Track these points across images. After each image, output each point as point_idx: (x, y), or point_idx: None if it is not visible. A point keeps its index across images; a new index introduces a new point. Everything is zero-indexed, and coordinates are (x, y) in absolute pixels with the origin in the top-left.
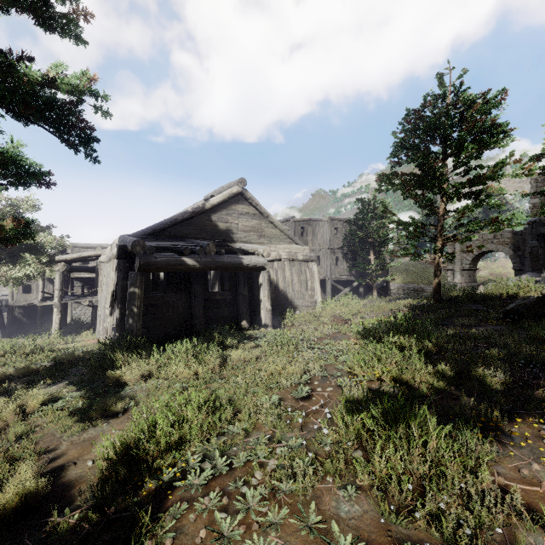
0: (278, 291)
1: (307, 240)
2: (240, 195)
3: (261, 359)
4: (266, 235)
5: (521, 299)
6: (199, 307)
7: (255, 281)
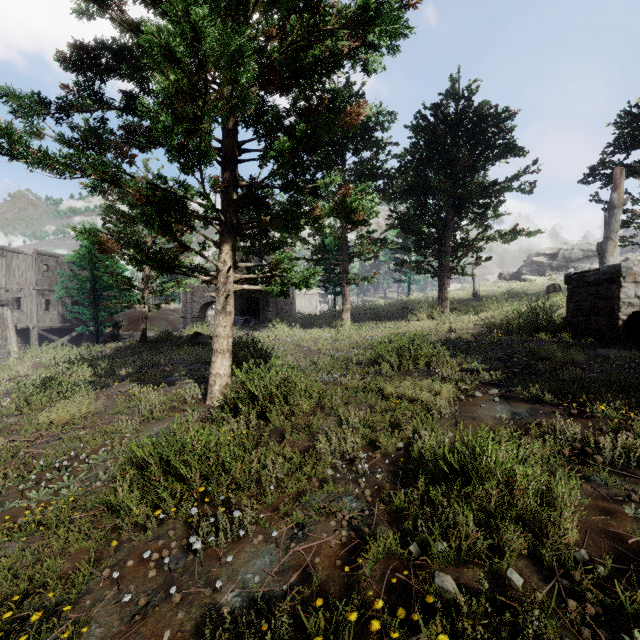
0: None
1: None
2: None
3: None
4: None
5: (187, 336)
6: None
7: None
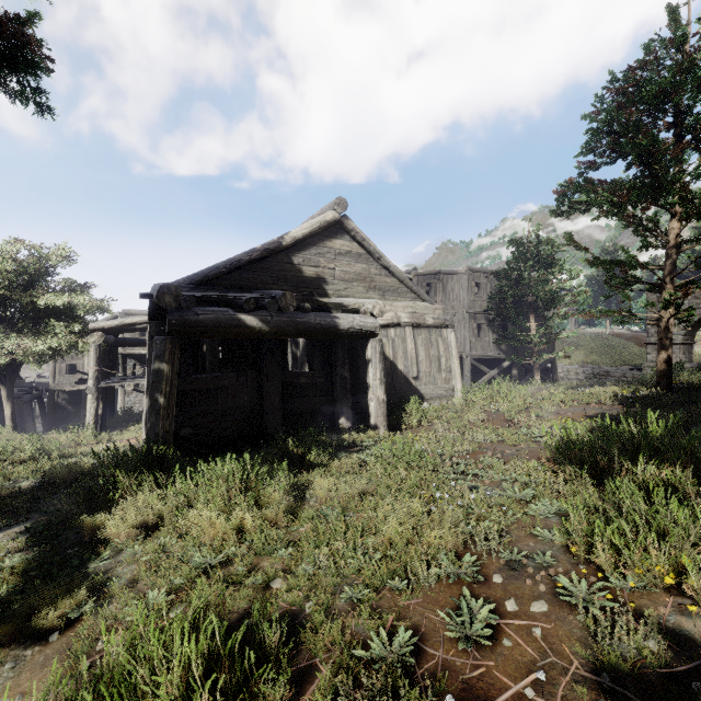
0: (395, 372)
1: (436, 302)
2: (338, 225)
3: (370, 497)
4: (377, 287)
5: None
6: (274, 396)
7: (361, 356)
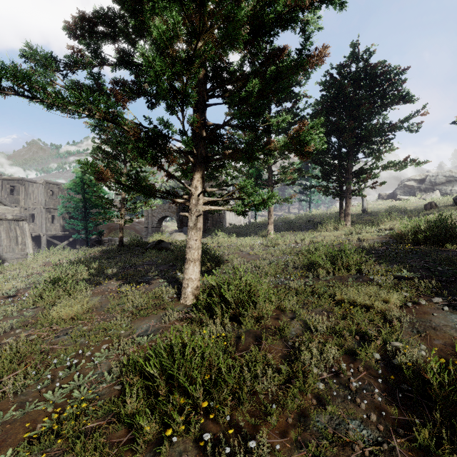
0: None
1: (19, 199)
2: None
3: None
4: None
5: (152, 242)
6: None
7: None
